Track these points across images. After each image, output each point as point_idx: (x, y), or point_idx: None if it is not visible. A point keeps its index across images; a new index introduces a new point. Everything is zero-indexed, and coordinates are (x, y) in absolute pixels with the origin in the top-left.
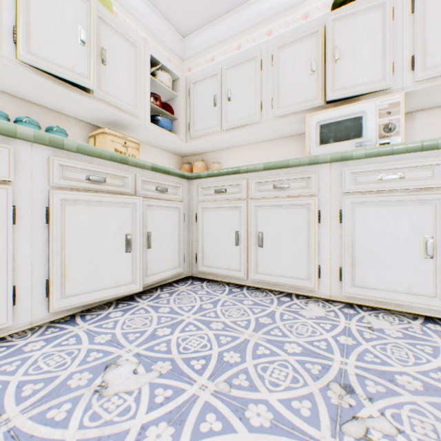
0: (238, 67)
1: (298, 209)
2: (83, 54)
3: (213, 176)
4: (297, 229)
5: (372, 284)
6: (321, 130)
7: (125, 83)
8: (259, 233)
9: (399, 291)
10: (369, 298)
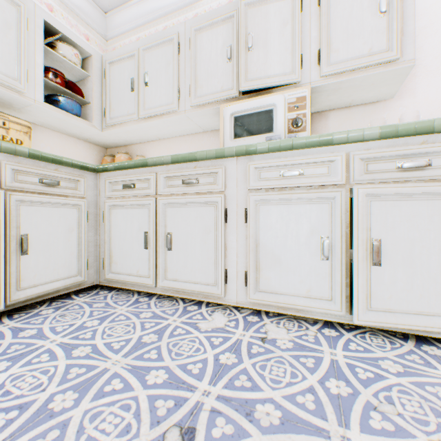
0: (156, 49)
1: (206, 207)
2: None
3: (121, 169)
4: (205, 230)
5: (275, 288)
6: (235, 122)
7: (0, 48)
8: (168, 234)
9: (299, 295)
10: (272, 304)
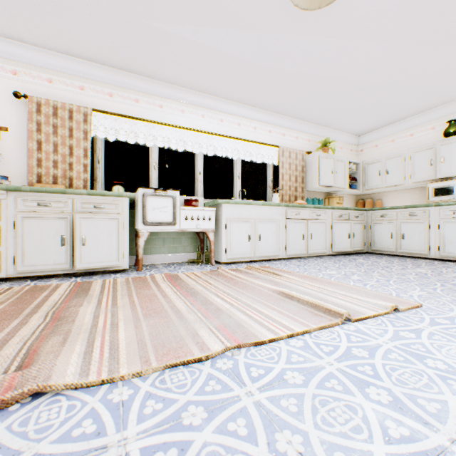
0: (392, 159)
1: (419, 224)
2: (331, 176)
3: (379, 210)
4: (419, 232)
5: (451, 251)
6: (434, 190)
7: (340, 178)
8: (401, 233)
9: None
10: (449, 257)
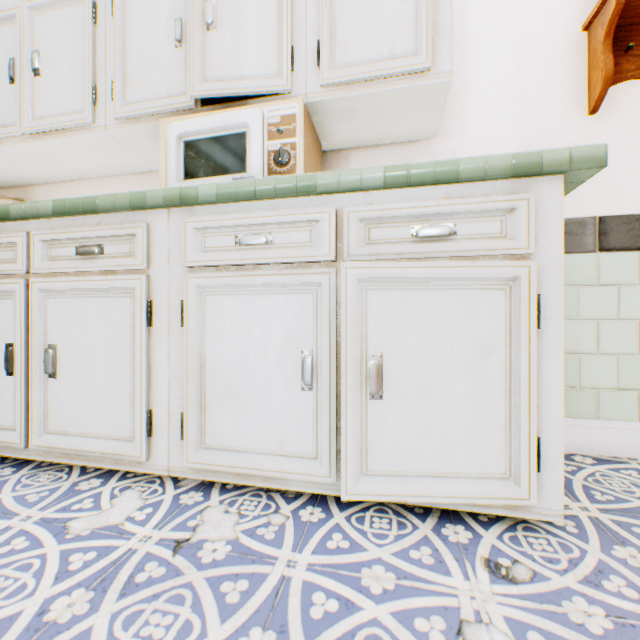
0: (55, 10)
1: (117, 297)
2: None
3: None
4: (116, 339)
5: (231, 441)
6: (187, 152)
7: None
8: (50, 347)
9: (269, 451)
10: (225, 470)
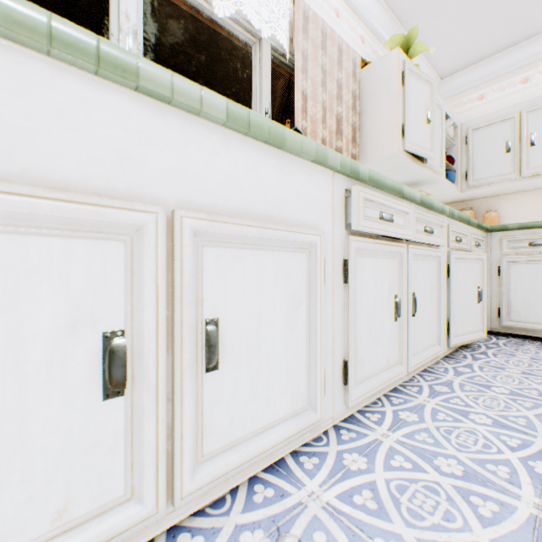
0: None
1: None
2: (427, 131)
3: (528, 229)
4: None
5: None
6: None
7: (435, 147)
8: None
9: None
10: None
